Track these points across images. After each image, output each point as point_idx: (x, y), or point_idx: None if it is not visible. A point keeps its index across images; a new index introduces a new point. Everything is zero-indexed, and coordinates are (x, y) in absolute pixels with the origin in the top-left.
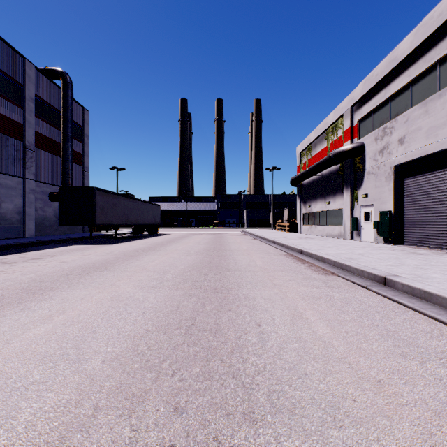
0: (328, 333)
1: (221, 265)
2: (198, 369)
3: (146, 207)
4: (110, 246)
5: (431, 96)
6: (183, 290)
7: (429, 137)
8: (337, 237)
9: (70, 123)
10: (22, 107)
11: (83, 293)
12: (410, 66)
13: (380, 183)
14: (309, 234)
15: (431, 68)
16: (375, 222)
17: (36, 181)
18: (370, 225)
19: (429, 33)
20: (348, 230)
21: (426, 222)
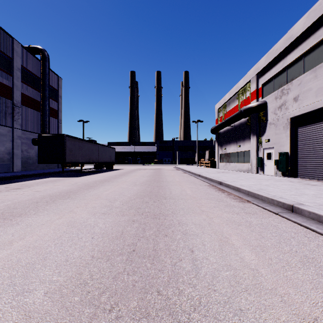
0: (254, 260)
1: (159, 194)
2: (135, 303)
3: (104, 149)
4: (76, 178)
5: (320, 64)
6: (128, 216)
7: (318, 96)
8: (246, 171)
9: (47, 87)
10: (11, 75)
11: (45, 219)
12: (302, 42)
13: (279, 131)
14: (224, 169)
15: (320, 43)
16: (275, 160)
17: (22, 130)
18: (271, 163)
19: (318, 16)
20: (254, 166)
21: (315, 160)
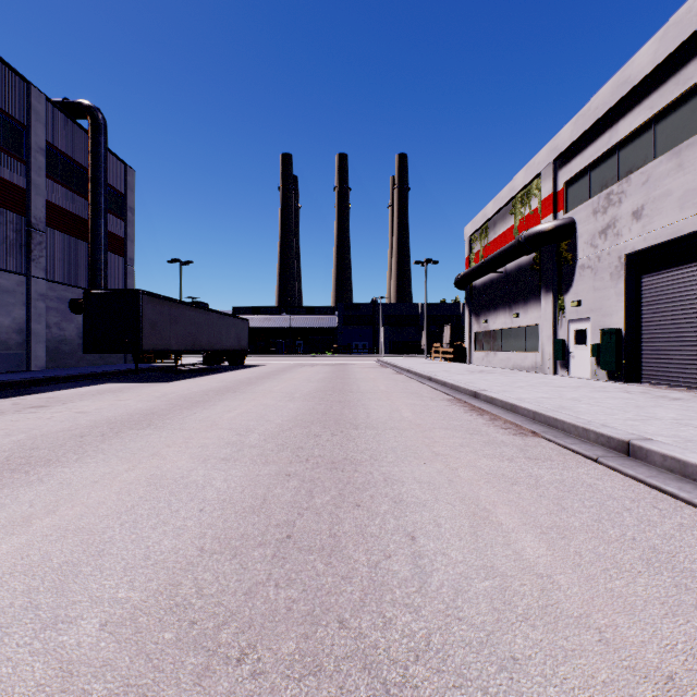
0: (545, 556)
1: (344, 418)
2: (292, 644)
3: (225, 322)
4: (165, 385)
5: (689, 139)
6: (276, 466)
7: (684, 208)
8: (531, 370)
9: (103, 188)
10: (24, 163)
11: (100, 471)
12: (652, 91)
13: (602, 283)
14: (484, 365)
15: (689, 93)
16: (593, 346)
17: (48, 280)
18: (585, 352)
19: (685, 36)
20: (548, 359)
21: (679, 346)
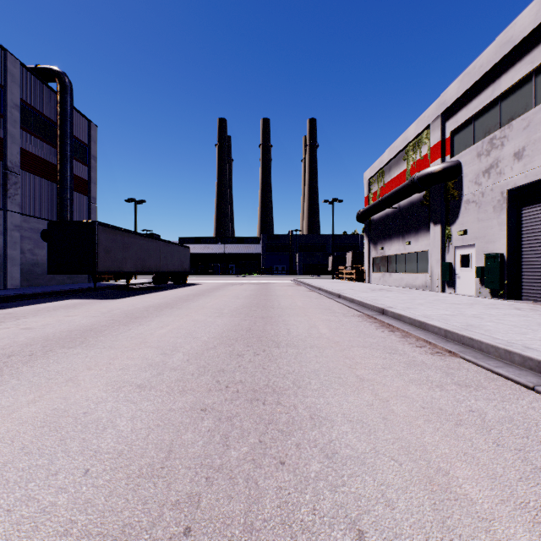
0: None
1: (266, 335)
2: None
3: (170, 249)
4: (114, 301)
5: None
6: (193, 396)
7: None
8: (421, 288)
9: (69, 138)
10: (2, 116)
11: None
12: (533, 48)
13: (486, 215)
14: (381, 284)
15: None
16: (478, 268)
17: (23, 214)
18: (470, 273)
19: None
20: (437, 279)
21: None
